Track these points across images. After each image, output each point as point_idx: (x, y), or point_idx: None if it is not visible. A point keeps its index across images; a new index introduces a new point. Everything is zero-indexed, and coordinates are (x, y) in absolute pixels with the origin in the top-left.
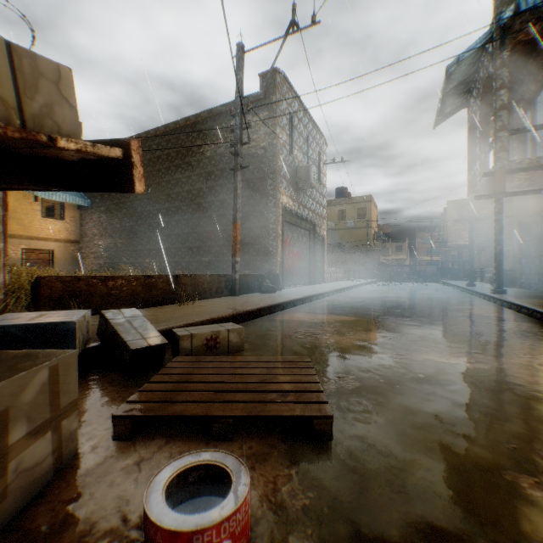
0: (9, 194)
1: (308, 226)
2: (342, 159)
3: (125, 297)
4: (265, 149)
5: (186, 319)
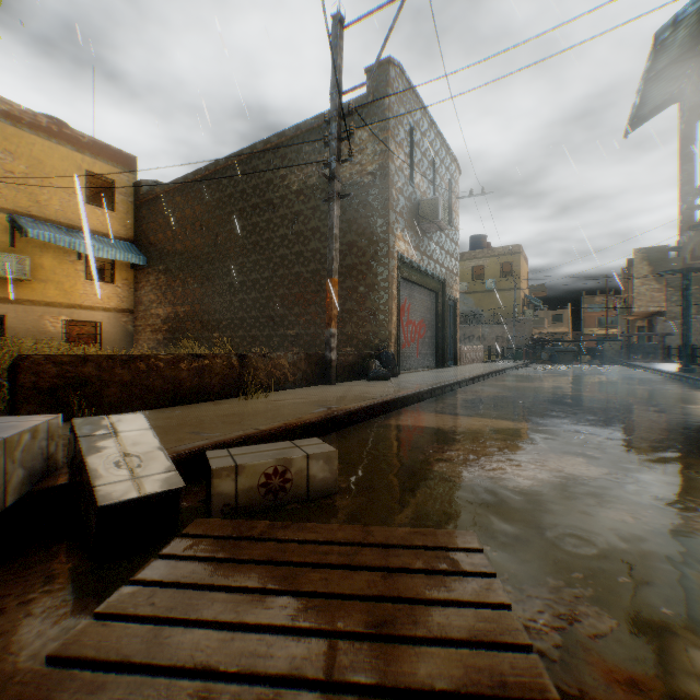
0: (46, 251)
1: (434, 286)
2: (483, 191)
3: (160, 387)
4: (375, 175)
5: (245, 426)
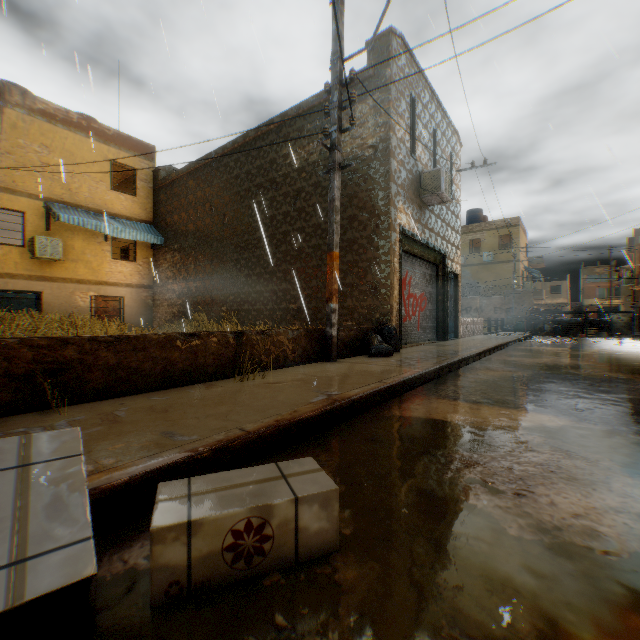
0: (77, 233)
1: (435, 259)
2: (485, 162)
3: (149, 369)
4: (376, 148)
5: (229, 423)
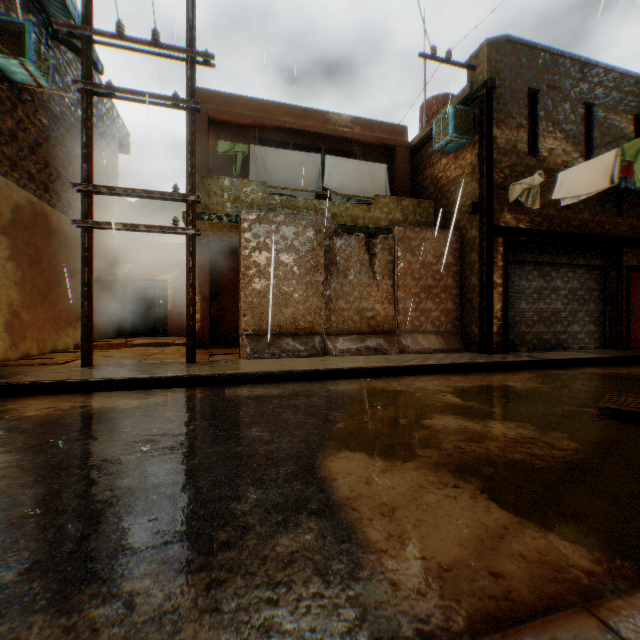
0: None
1: None
2: None
3: None
4: None
5: None
